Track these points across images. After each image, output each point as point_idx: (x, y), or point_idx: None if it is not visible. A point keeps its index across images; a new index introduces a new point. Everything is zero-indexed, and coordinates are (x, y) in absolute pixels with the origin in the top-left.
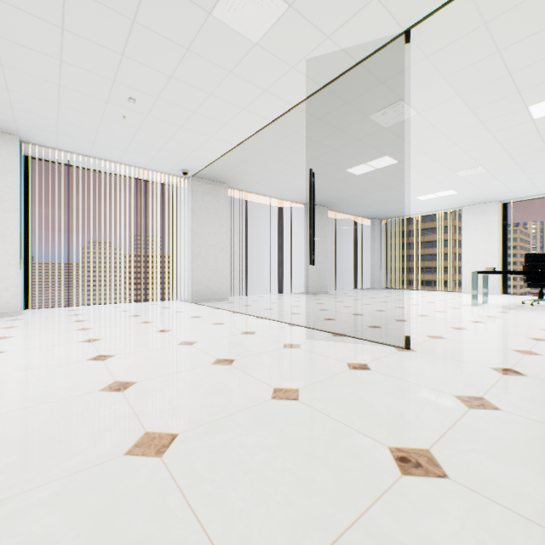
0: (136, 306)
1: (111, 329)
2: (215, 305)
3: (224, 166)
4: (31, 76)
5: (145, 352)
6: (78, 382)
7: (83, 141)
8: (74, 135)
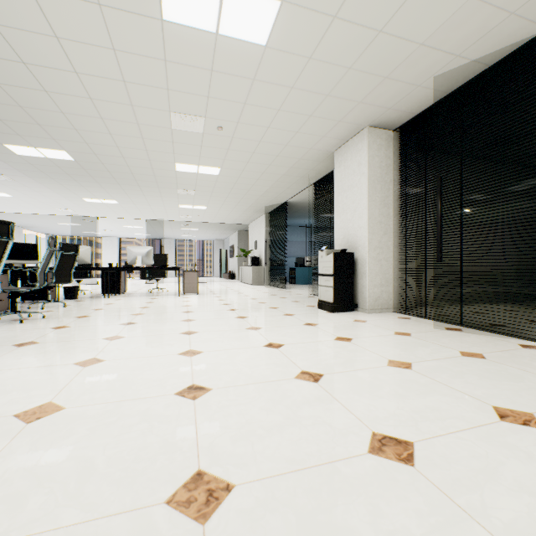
0: None
1: None
2: None
3: None
4: None
5: None
6: None
7: None
8: None
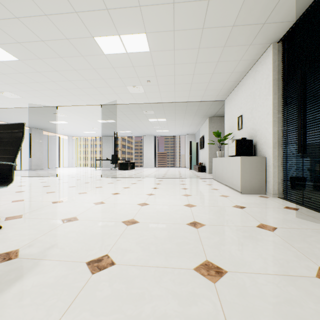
0: None
1: None
2: None
3: None
4: None
5: None
6: None
7: None
8: None
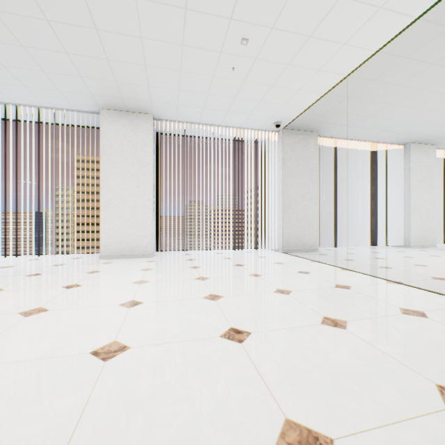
0: (234, 254)
1: (226, 281)
2: (309, 256)
3: (320, 109)
4: (161, 42)
5: (286, 335)
6: (227, 402)
7: (196, 108)
8: (189, 104)
